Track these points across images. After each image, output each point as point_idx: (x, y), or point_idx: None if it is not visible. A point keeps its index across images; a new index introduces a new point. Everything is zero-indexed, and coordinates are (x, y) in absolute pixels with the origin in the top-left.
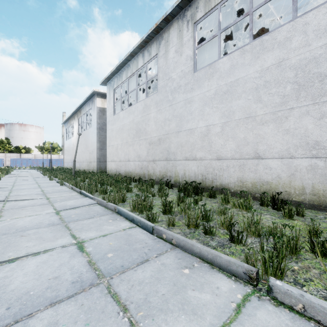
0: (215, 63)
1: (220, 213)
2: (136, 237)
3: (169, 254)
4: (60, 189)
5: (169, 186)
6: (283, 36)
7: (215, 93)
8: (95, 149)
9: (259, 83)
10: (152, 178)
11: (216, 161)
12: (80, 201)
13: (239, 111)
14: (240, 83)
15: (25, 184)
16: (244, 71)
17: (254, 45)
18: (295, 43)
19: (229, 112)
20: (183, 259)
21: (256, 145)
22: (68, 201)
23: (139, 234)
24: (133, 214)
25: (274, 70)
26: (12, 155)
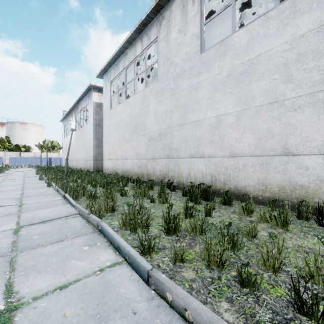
0: (228, 38)
1: (249, 233)
2: (118, 292)
3: None
4: (43, 192)
5: (171, 188)
6: None
7: (229, 76)
8: (92, 147)
9: (290, 57)
10: (152, 178)
11: (229, 159)
12: (58, 210)
13: (260, 95)
14: (262, 59)
15: (9, 185)
16: (268, 43)
17: (282, 8)
18: None
19: (247, 97)
20: None
21: (285, 137)
22: (42, 209)
23: (125, 282)
24: (120, 238)
25: (311, 37)
26: (11, 153)
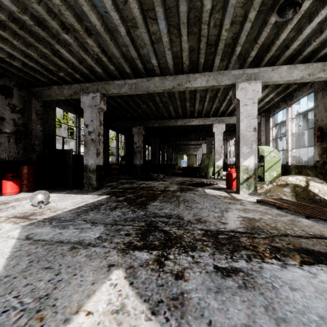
0: None
1: None
2: None
3: None
4: None
5: None
6: None
7: None
8: None
9: None
10: None
11: None
12: None
13: None
14: None
15: None
16: None
17: None
18: None
19: None
20: None
21: None
22: None
23: None
24: None
25: None
26: None
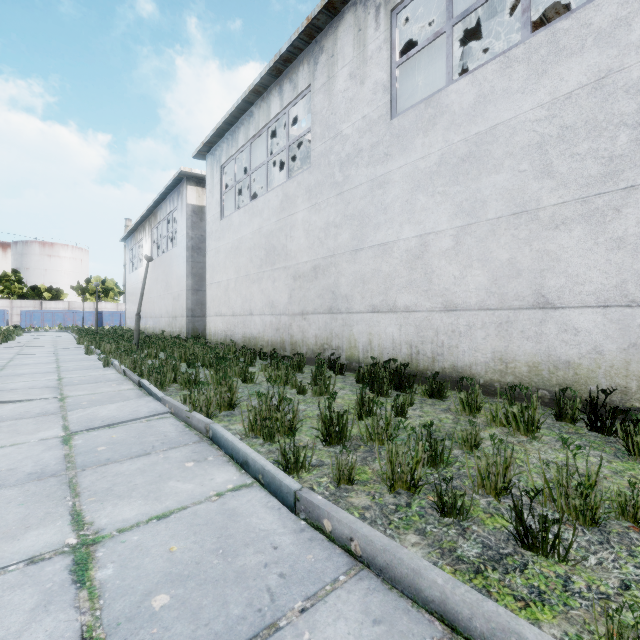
0: (440, 93)
1: (467, 442)
2: (248, 522)
3: (343, 599)
4: (98, 376)
5: (336, 369)
6: (608, 16)
7: (441, 162)
8: (185, 292)
9: (548, 132)
10: (300, 351)
11: (442, 315)
12: (132, 407)
13: (497, 200)
14: (500, 134)
15: (30, 364)
16: (511, 106)
17: (535, 44)
18: (639, 30)
19: (474, 202)
20: (389, 622)
21: (540, 276)
22: (104, 405)
23: (259, 511)
24: (247, 447)
25: (584, 98)
26: (24, 304)
